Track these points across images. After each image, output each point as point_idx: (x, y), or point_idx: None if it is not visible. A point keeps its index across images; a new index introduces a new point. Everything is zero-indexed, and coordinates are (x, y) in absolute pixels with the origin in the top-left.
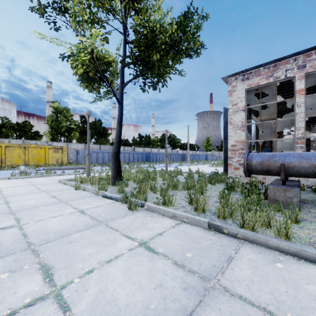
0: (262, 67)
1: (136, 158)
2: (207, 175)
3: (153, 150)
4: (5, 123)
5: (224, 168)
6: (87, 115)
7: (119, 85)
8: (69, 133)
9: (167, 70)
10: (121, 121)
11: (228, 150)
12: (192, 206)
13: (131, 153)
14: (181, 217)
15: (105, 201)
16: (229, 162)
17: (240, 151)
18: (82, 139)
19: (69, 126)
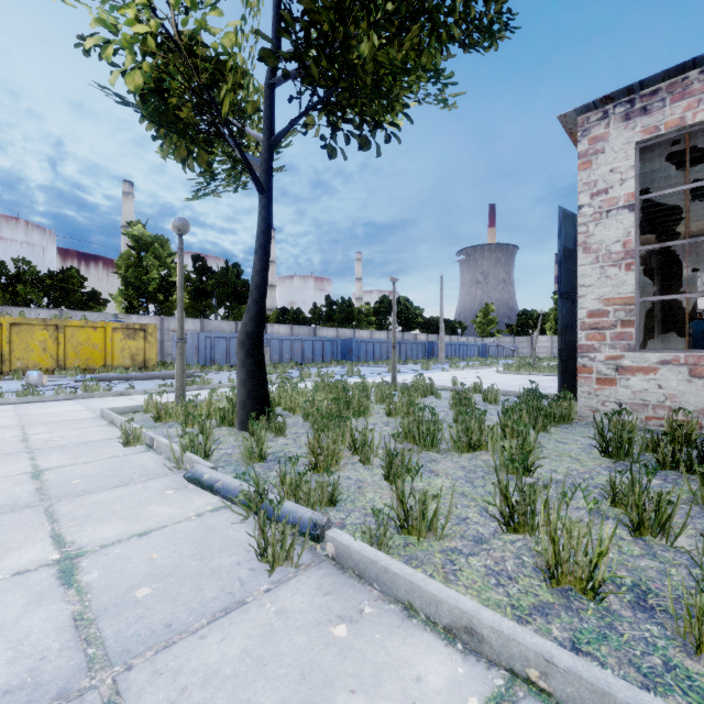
0: (697, 70)
1: (319, 352)
2: (504, 397)
3: (359, 335)
4: (23, 273)
5: (561, 378)
6: (176, 233)
7: (262, 139)
8: (166, 295)
9: (401, 86)
10: (267, 242)
11: (578, 327)
12: (515, 536)
13: (307, 340)
14: (511, 655)
15: (191, 499)
16: (581, 363)
17: (619, 331)
18: (197, 309)
19: (167, 278)
